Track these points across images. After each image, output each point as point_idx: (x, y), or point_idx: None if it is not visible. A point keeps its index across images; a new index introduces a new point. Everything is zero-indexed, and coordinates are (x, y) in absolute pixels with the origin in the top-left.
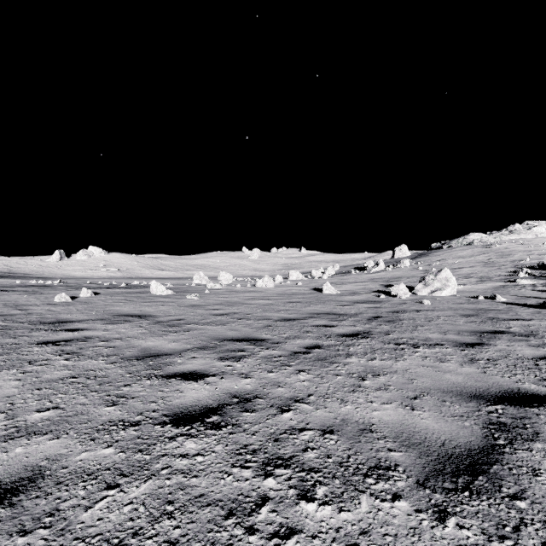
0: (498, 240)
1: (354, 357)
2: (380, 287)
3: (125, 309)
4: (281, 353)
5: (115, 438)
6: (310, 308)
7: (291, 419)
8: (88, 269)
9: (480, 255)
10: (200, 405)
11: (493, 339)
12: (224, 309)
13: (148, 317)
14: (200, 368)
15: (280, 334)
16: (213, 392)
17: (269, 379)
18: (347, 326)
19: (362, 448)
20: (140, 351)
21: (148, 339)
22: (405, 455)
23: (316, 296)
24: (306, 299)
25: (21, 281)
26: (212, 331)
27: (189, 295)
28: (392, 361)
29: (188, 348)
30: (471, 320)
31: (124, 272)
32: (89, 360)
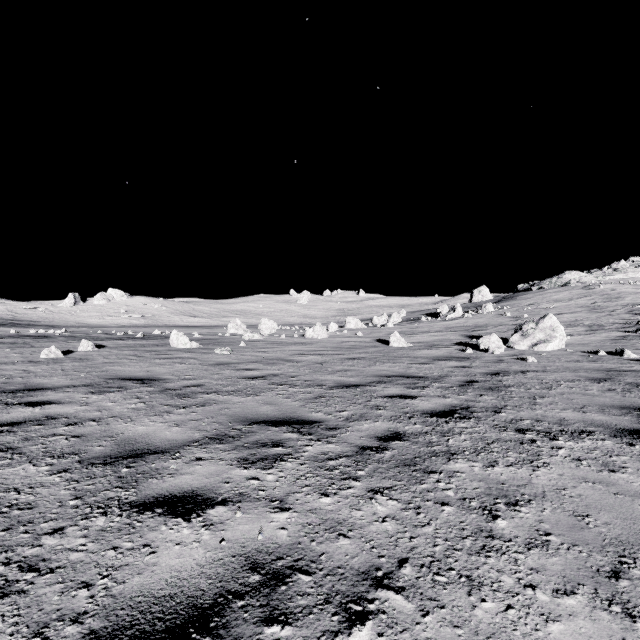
0: (601, 279)
1: (461, 460)
2: (462, 338)
3: (128, 369)
4: (341, 450)
5: None
6: (377, 367)
7: None
8: (106, 315)
9: (581, 298)
10: (179, 597)
11: None
12: (261, 369)
13: (153, 382)
14: (202, 485)
15: (337, 412)
16: (214, 553)
17: (321, 513)
18: (434, 397)
19: None
20: (116, 446)
21: (139, 421)
22: None
23: (381, 350)
24: (370, 355)
25: (20, 329)
26: (239, 406)
27: (218, 349)
28: (527, 468)
29: (195, 439)
30: (607, 387)
31: (148, 319)
32: (24, 465)
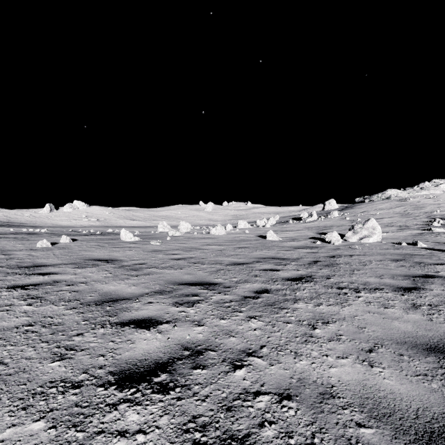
0: (411, 195)
1: (301, 303)
2: (315, 234)
3: (96, 254)
4: (233, 298)
5: (50, 406)
6: (257, 253)
7: (244, 378)
8: (72, 219)
9: (397, 207)
10: (150, 360)
11: (427, 284)
12: (182, 254)
13: (114, 262)
14: (154, 315)
15: (231, 278)
16: (165, 343)
17: (221, 327)
18: (291, 270)
19: (326, 421)
20: (100, 296)
21: (111, 283)
22: (378, 433)
23: (261, 242)
24: (253, 245)
25: (15, 229)
26: (170, 275)
27: (153, 241)
28: (338, 306)
29: (146, 292)
30: (400, 264)
31: (102, 222)
32: (50, 305)
